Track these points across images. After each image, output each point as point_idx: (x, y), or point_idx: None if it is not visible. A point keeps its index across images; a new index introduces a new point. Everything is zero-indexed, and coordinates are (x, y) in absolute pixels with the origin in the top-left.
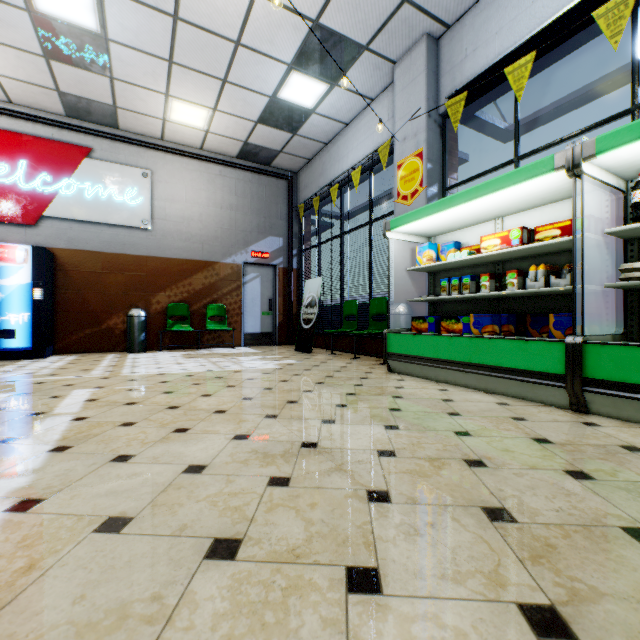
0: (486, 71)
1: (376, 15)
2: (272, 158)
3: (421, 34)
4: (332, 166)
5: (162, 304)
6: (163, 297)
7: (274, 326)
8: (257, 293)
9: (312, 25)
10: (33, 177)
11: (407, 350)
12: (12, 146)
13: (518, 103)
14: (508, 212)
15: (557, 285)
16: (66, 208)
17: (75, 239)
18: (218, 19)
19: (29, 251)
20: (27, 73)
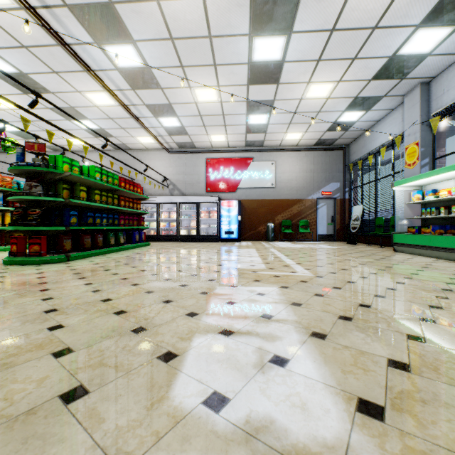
0: (451, 105)
1: (387, 87)
2: (333, 142)
3: (417, 84)
4: (369, 143)
5: (279, 220)
6: (279, 217)
7: (334, 231)
8: (324, 213)
9: (354, 98)
10: (235, 173)
11: (401, 241)
12: (229, 163)
13: None
14: None
15: None
16: (245, 183)
17: (247, 195)
18: (311, 108)
19: (237, 202)
20: (238, 139)
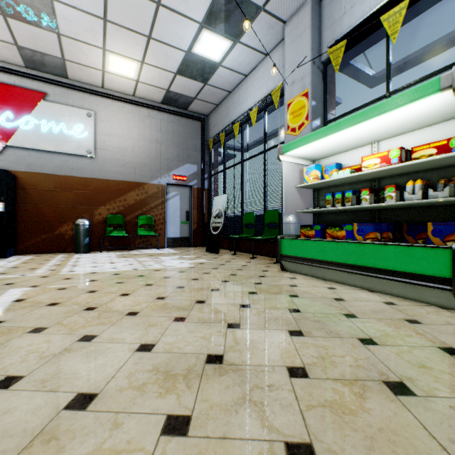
0: (363, 22)
1: None
2: (188, 103)
3: None
4: (234, 109)
5: (103, 215)
6: (104, 210)
7: (190, 232)
8: (177, 207)
9: None
10: None
11: (298, 253)
12: None
13: (390, 48)
14: (384, 137)
15: (435, 197)
16: (25, 139)
17: (33, 164)
18: None
19: None
20: None
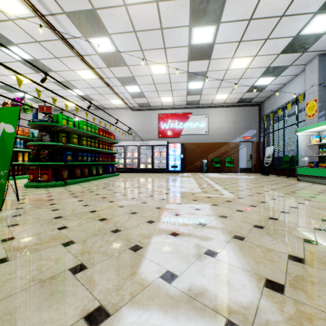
0: None
1: (292, 58)
2: (251, 100)
3: (315, 55)
4: (279, 100)
5: (211, 158)
6: (211, 155)
7: (252, 165)
8: (244, 152)
9: (267, 68)
10: (178, 124)
11: (303, 173)
12: (174, 117)
13: None
14: None
15: None
16: (186, 131)
17: (188, 140)
18: (234, 76)
19: (180, 145)
20: (181, 99)
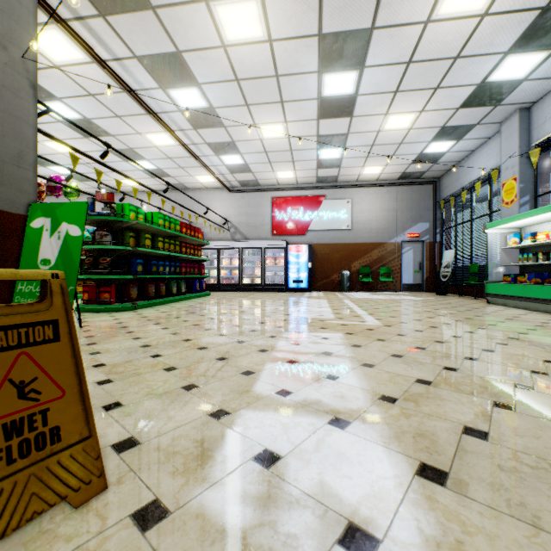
0: None
1: (479, 114)
2: (420, 175)
3: (515, 110)
4: (463, 176)
5: (356, 267)
6: (356, 264)
7: (422, 280)
8: (410, 259)
9: (441, 128)
10: (304, 214)
11: (495, 291)
12: (298, 202)
13: None
14: None
15: None
16: (316, 225)
17: (319, 238)
18: (391, 140)
19: (306, 247)
20: (308, 175)
